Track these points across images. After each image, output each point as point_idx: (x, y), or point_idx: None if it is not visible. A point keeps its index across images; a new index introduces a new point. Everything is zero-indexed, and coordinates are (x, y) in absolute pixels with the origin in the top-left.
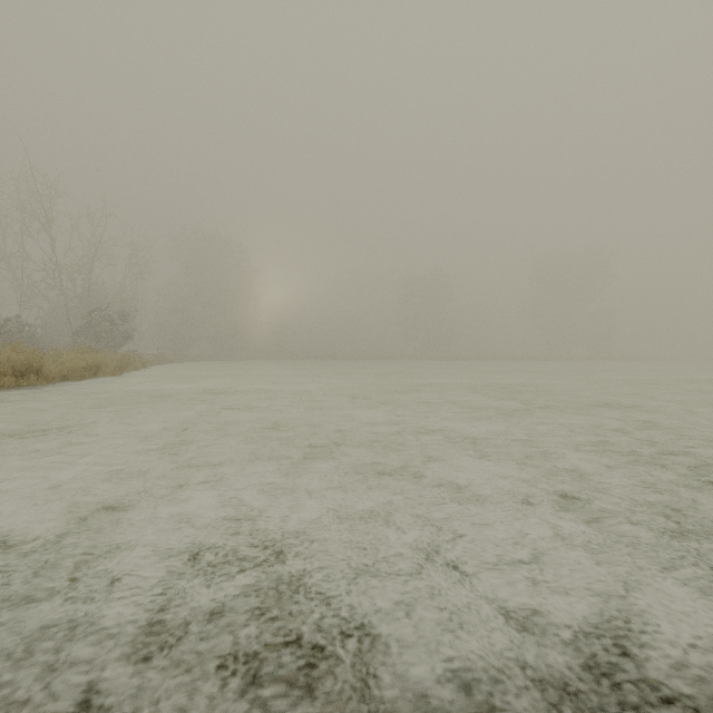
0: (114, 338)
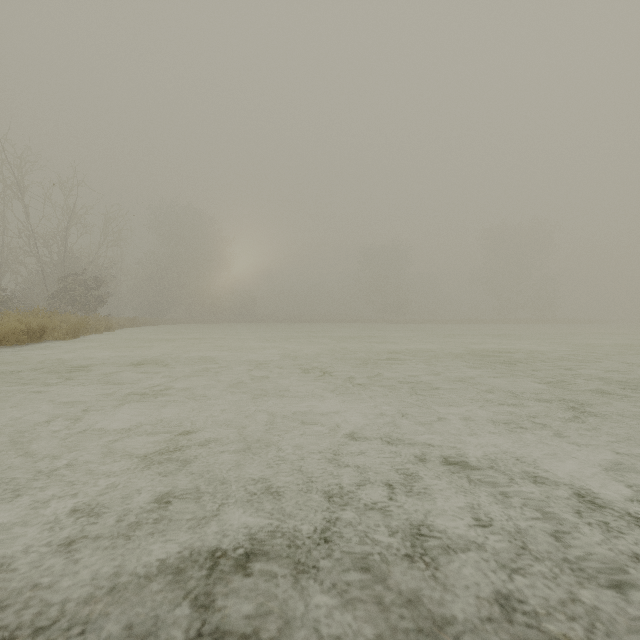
0: (88, 302)
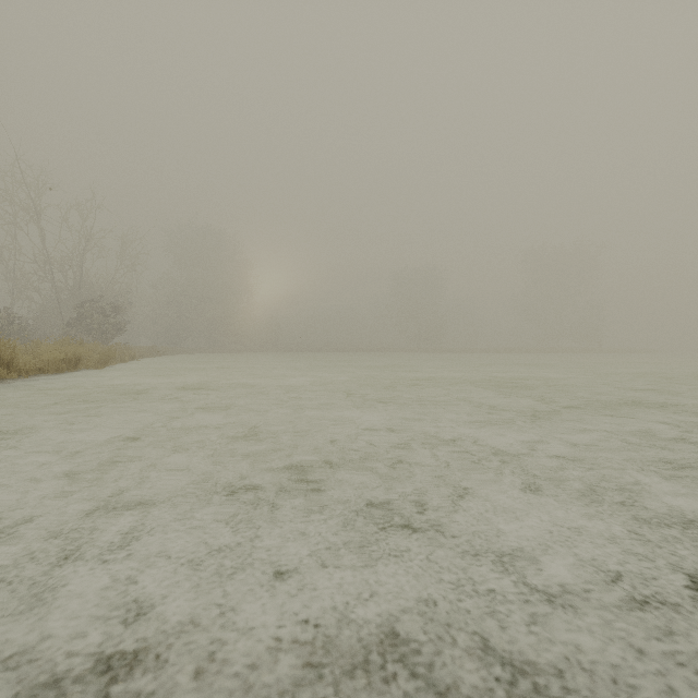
0: (106, 330)
